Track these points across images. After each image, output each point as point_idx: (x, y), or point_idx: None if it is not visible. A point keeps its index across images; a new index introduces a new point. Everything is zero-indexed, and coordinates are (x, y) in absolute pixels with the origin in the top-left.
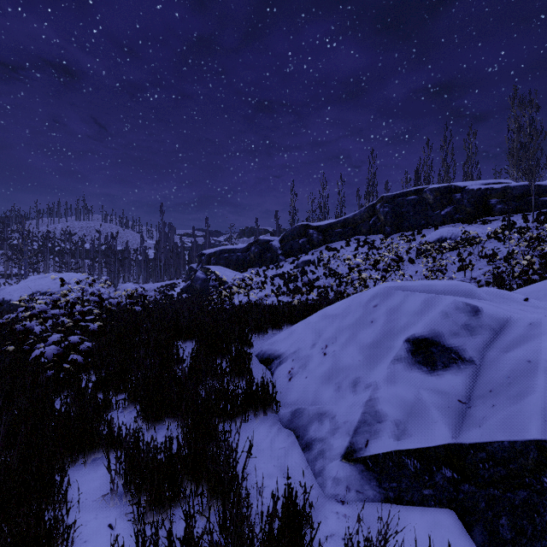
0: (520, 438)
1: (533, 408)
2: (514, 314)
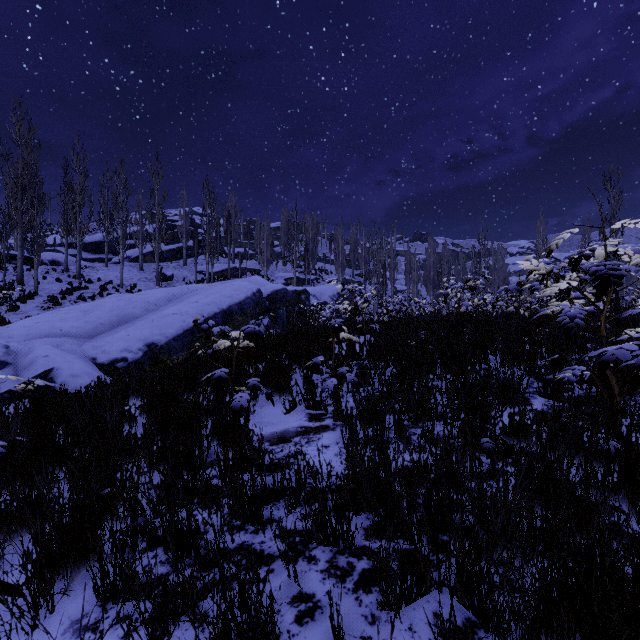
0: (41, 372)
1: (42, 365)
2: (20, 346)
